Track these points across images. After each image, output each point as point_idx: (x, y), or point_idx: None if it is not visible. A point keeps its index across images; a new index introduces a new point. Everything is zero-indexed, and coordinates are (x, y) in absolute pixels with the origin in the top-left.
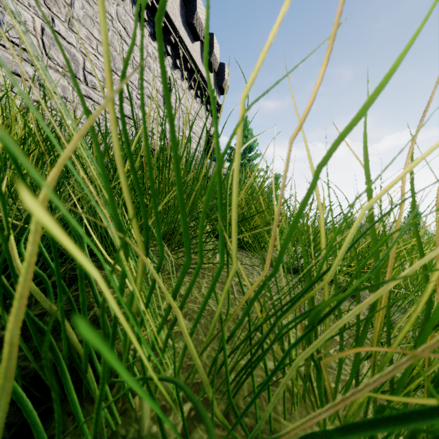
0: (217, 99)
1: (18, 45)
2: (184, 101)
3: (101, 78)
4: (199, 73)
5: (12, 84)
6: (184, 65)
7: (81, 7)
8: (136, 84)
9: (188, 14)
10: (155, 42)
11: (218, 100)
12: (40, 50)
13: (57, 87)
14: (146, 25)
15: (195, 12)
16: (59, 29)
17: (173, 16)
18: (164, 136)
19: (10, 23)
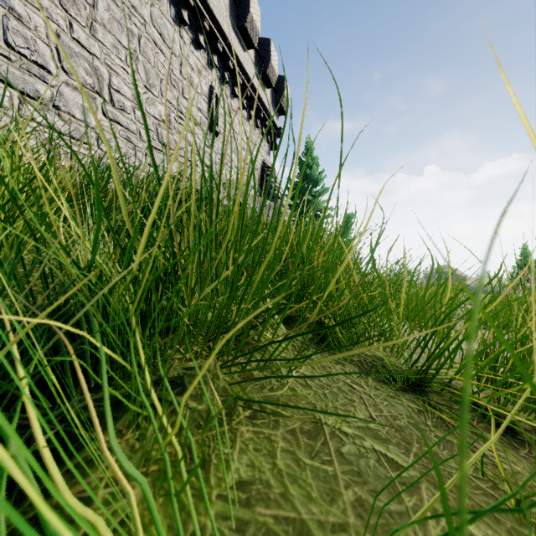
0: (275, 121)
1: (26, 57)
2: (235, 124)
3: (131, 97)
4: (252, 89)
5: (19, 106)
6: (234, 79)
7: (106, 8)
8: (174, 104)
9: (239, 16)
10: (198, 52)
11: (276, 122)
12: (54, 63)
13: (76, 109)
14: (187, 30)
15: (248, 12)
16: (78, 36)
17: (221, 19)
18: (211, 179)
19: (17, 29)
